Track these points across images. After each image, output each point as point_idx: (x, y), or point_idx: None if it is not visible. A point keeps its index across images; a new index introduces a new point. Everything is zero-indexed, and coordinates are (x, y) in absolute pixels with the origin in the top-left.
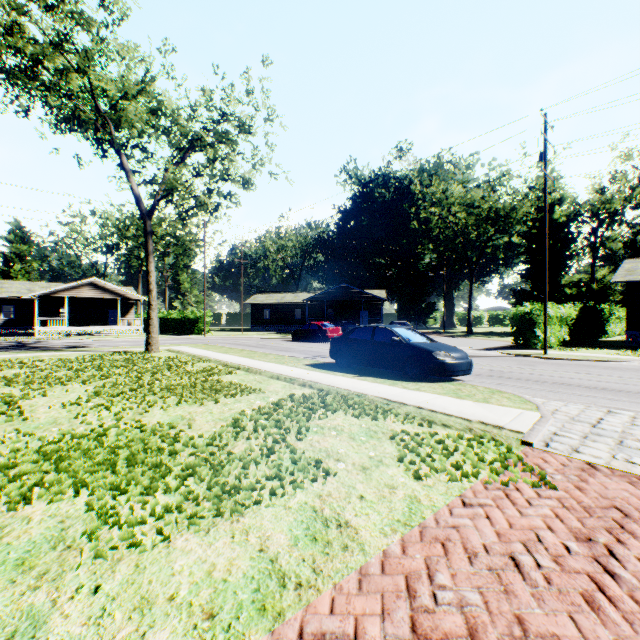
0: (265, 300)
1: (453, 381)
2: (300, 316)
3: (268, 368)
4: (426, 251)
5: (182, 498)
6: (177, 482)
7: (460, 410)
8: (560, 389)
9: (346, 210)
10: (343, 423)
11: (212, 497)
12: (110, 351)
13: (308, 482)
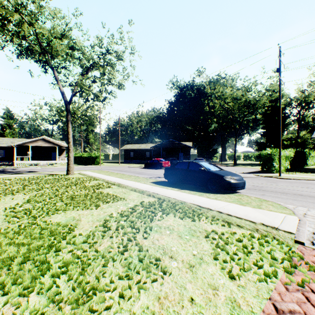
0: (131, 147)
1: (235, 193)
2: (149, 155)
3: (130, 184)
4: (213, 122)
5: (48, 301)
6: (50, 283)
7: (246, 214)
8: (299, 198)
9: (172, 102)
10: (173, 223)
11: (73, 300)
12: (48, 174)
13: (150, 281)
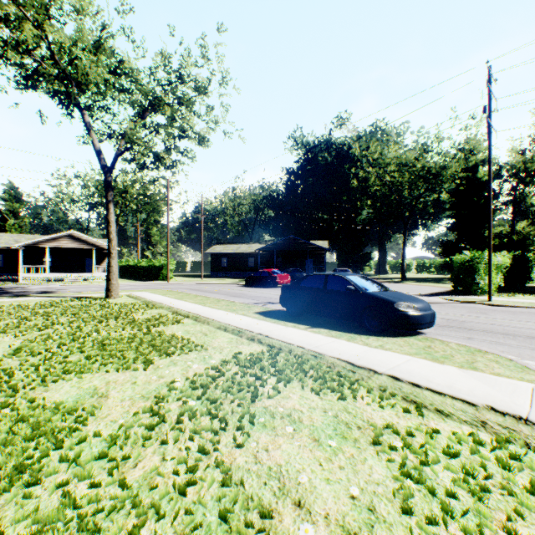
0: (223, 250)
1: (416, 335)
2: (253, 264)
3: (217, 317)
4: (364, 206)
5: None
6: None
7: (450, 383)
8: None
9: (293, 172)
10: (300, 405)
11: None
12: (73, 297)
13: None
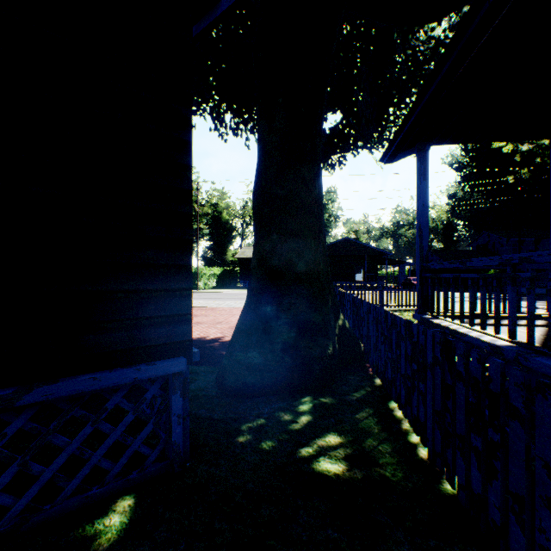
0: None
1: None
2: None
3: None
4: None
5: None
6: None
7: None
8: None
9: None
10: None
11: None
12: None
13: None
